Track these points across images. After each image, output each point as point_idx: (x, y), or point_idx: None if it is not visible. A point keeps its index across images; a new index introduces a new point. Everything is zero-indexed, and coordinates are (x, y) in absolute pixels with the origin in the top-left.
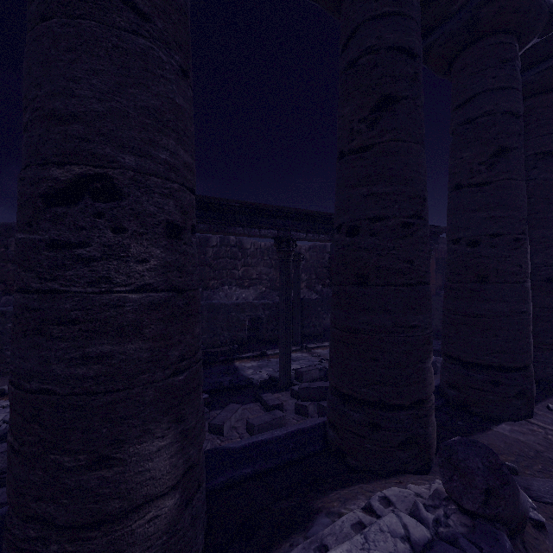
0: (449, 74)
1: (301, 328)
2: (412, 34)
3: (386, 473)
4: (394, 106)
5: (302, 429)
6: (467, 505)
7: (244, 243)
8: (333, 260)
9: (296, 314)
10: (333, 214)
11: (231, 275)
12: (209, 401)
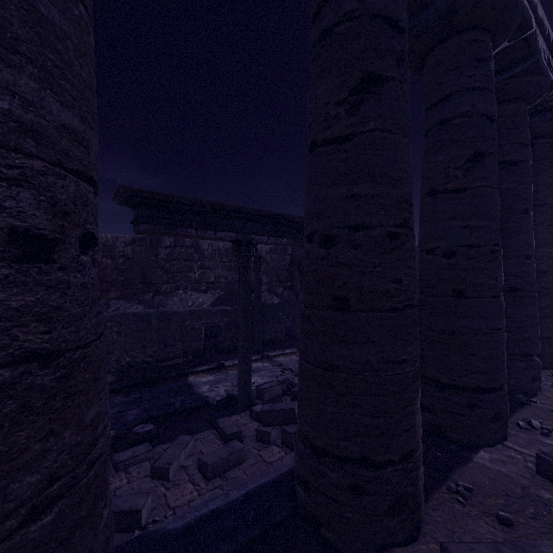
0: (421, 72)
1: (261, 335)
2: (399, 2)
3: (371, 549)
4: (379, 88)
5: (265, 484)
6: None
7: (201, 244)
8: (294, 262)
9: (257, 320)
10: (296, 217)
11: (186, 278)
12: (154, 433)
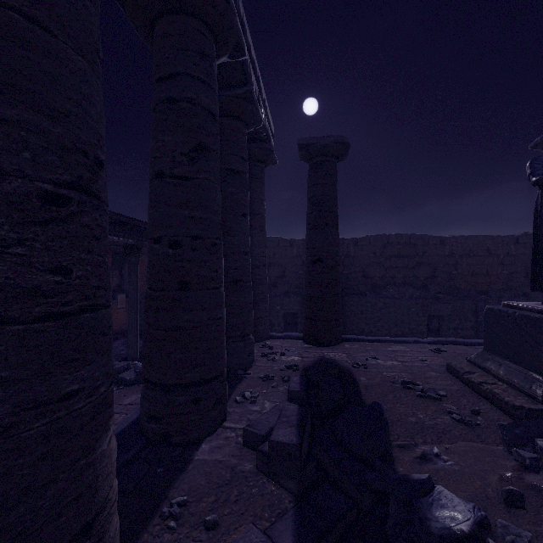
0: (152, 40)
1: None
2: None
3: None
4: None
5: None
6: None
7: None
8: None
9: None
10: None
11: None
12: None
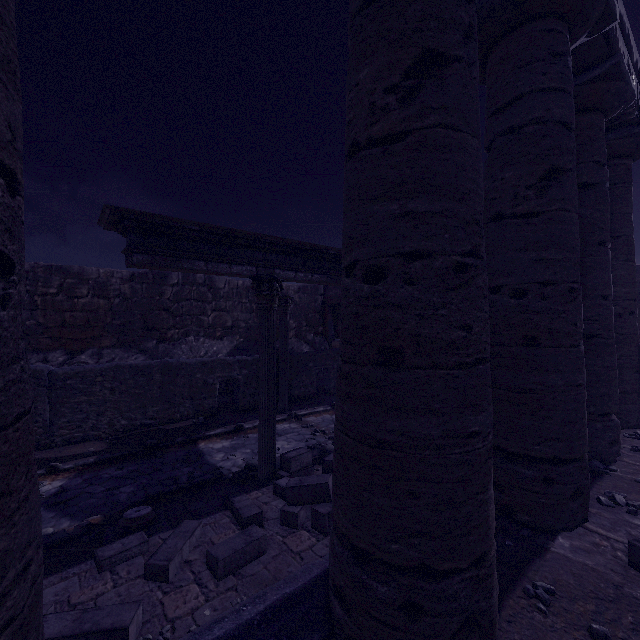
0: (482, 71)
1: (288, 390)
2: None
3: None
4: (441, 71)
5: (290, 594)
6: None
7: (216, 281)
8: (327, 304)
9: (283, 373)
10: (330, 248)
11: (197, 322)
12: (152, 518)
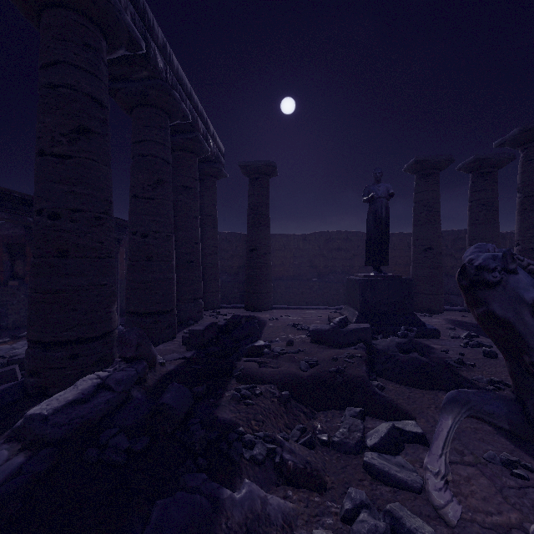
0: (131, 115)
1: None
2: (103, 92)
3: None
4: (90, 135)
5: None
6: (129, 355)
7: None
8: (1, 243)
9: None
10: (14, 191)
11: None
12: None
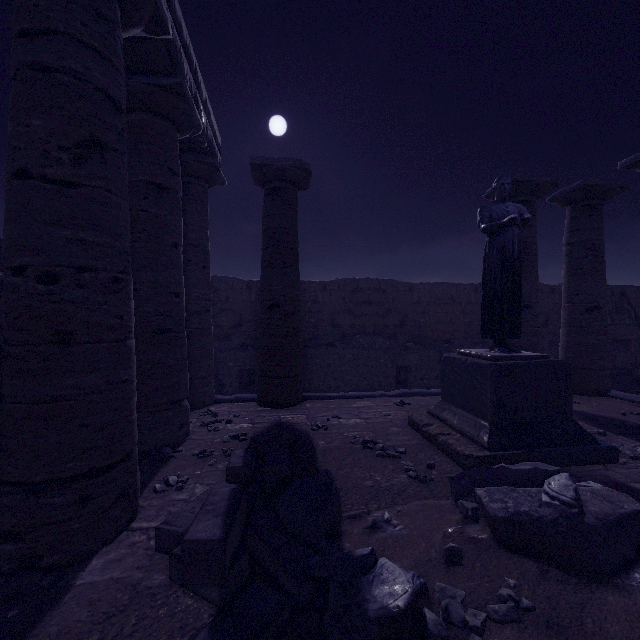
0: None
1: None
2: None
3: None
4: None
5: None
6: None
7: None
8: None
9: None
10: None
11: None
12: None
